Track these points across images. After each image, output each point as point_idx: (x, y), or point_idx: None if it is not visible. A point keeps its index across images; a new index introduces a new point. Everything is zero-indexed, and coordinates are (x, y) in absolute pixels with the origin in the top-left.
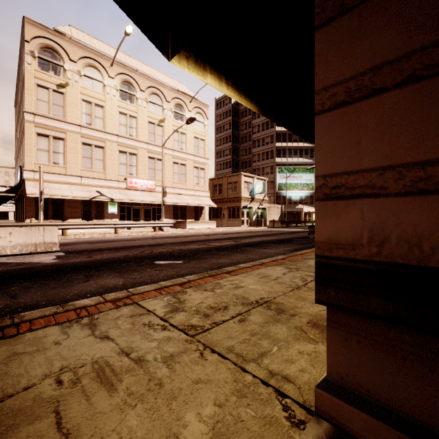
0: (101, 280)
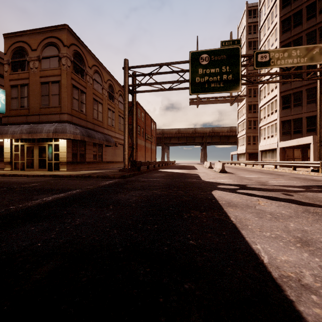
0: (10, 178)
